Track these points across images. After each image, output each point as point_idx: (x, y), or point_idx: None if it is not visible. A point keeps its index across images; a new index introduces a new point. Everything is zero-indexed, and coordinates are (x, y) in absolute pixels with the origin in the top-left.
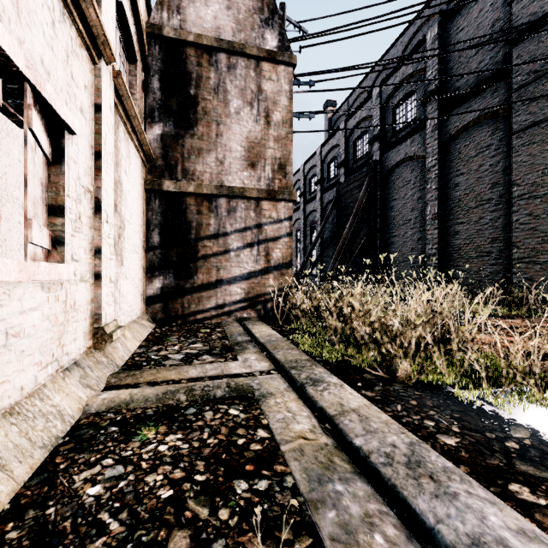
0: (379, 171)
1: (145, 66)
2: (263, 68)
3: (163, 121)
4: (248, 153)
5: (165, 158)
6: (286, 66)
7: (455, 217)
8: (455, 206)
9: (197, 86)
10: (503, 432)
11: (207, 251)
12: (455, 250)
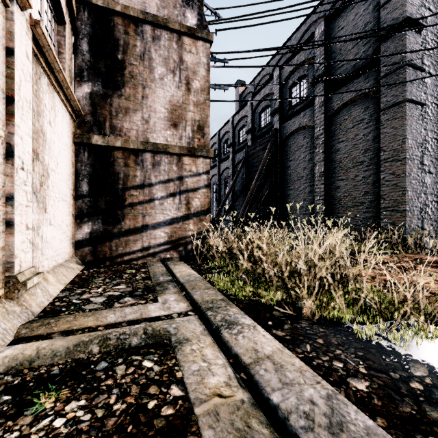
0: (279, 137)
1: (75, 29)
2: (184, 41)
3: (92, 80)
4: (171, 115)
5: (94, 115)
6: (204, 42)
7: (337, 174)
8: (337, 166)
9: (124, 51)
10: (404, 371)
11: (134, 199)
12: (337, 201)
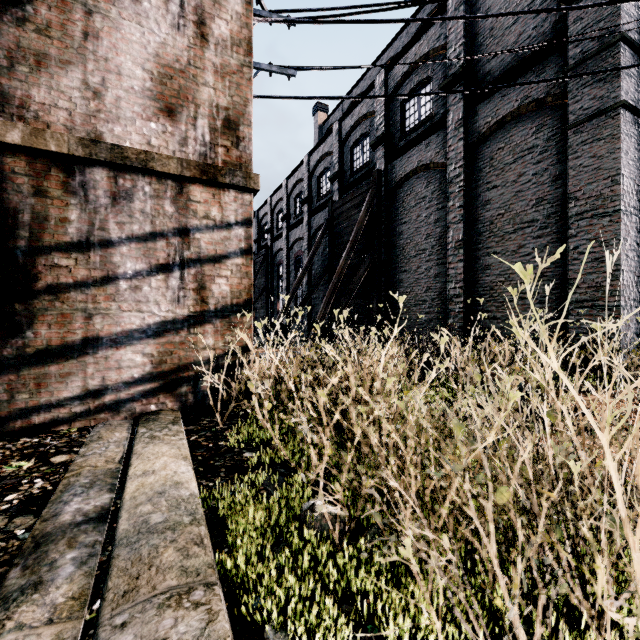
0: (385, 185)
1: None
2: None
3: None
4: (160, 86)
5: None
6: None
7: (485, 245)
8: (486, 231)
9: None
10: None
11: (61, 276)
12: (485, 290)
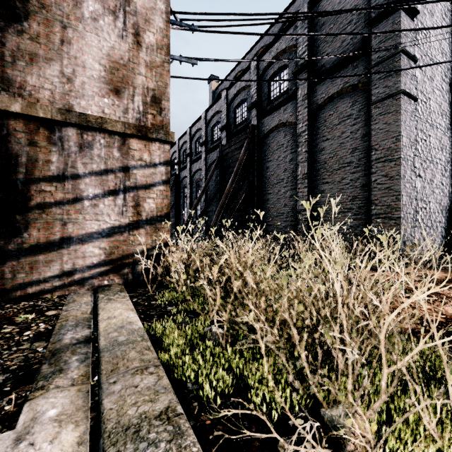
0: (257, 135)
1: None
2: None
3: None
4: (110, 75)
5: None
6: None
7: (321, 177)
8: (322, 168)
9: None
10: None
11: (46, 198)
12: (321, 206)
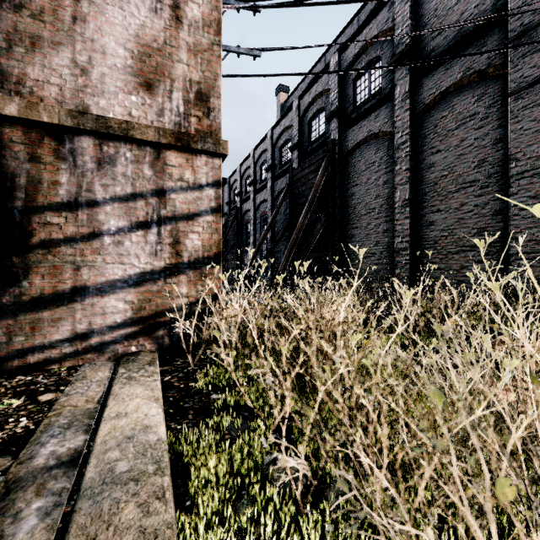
0: (338, 152)
1: None
2: None
3: None
4: (140, 64)
5: None
6: None
7: (429, 203)
8: (430, 191)
9: None
10: None
11: (53, 233)
12: (429, 244)
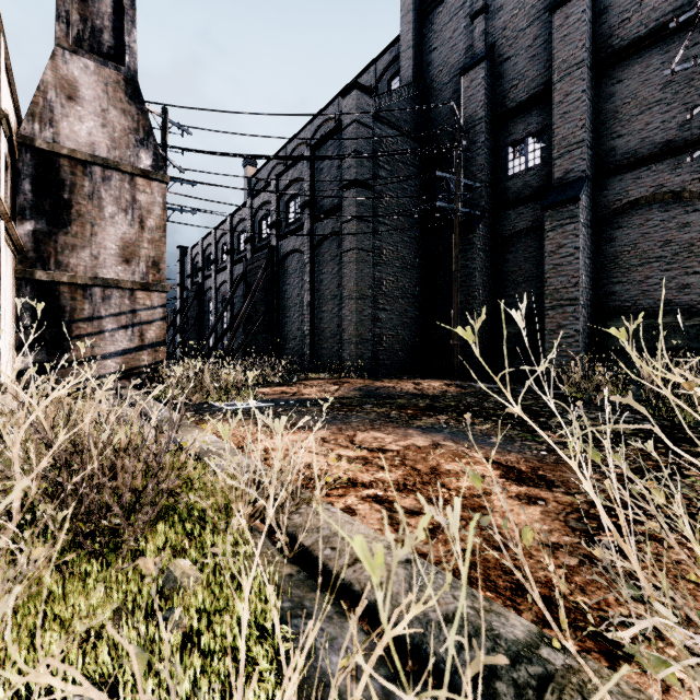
0: (276, 256)
1: (16, 170)
2: (138, 182)
3: (36, 219)
4: (123, 251)
5: (38, 251)
6: (160, 182)
7: (321, 305)
8: (321, 297)
9: (71, 191)
10: (210, 408)
11: (82, 331)
12: (321, 332)
